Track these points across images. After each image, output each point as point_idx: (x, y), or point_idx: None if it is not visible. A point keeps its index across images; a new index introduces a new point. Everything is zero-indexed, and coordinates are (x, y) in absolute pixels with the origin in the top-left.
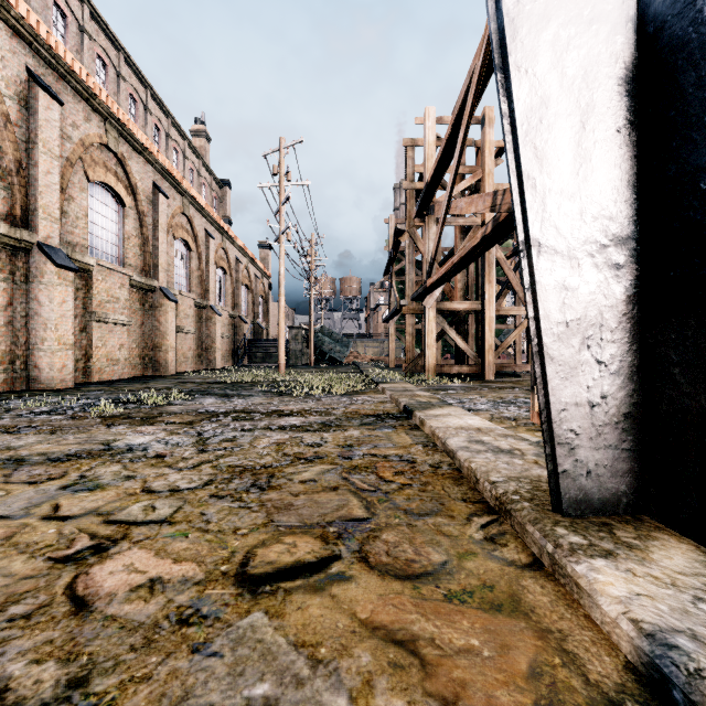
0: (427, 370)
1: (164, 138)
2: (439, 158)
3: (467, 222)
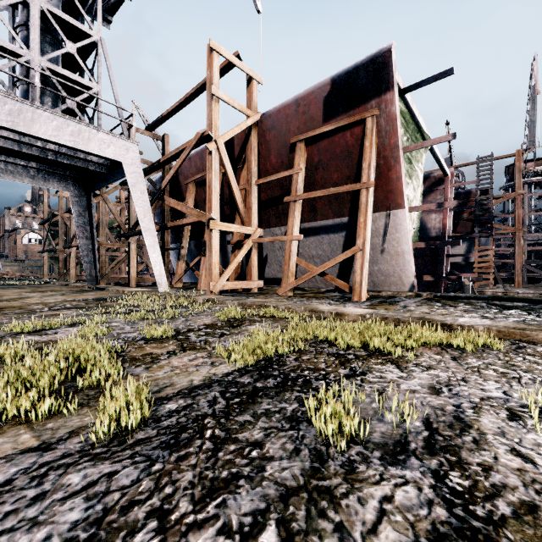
0: (71, 278)
1: None
2: None
3: None
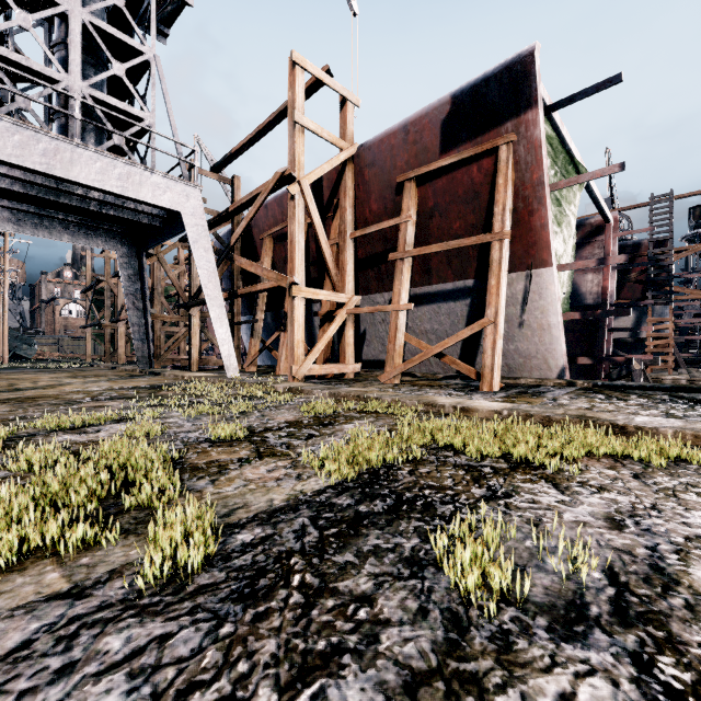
0: (120, 359)
1: None
2: None
3: None
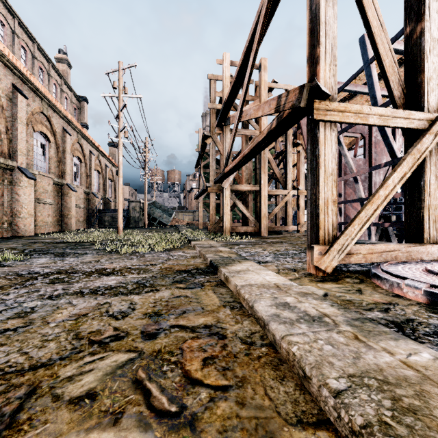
0: (224, 230)
1: (31, 58)
2: (234, 81)
3: (250, 132)
